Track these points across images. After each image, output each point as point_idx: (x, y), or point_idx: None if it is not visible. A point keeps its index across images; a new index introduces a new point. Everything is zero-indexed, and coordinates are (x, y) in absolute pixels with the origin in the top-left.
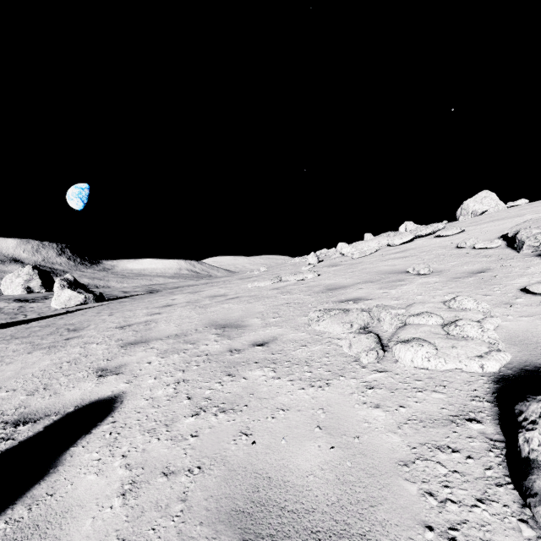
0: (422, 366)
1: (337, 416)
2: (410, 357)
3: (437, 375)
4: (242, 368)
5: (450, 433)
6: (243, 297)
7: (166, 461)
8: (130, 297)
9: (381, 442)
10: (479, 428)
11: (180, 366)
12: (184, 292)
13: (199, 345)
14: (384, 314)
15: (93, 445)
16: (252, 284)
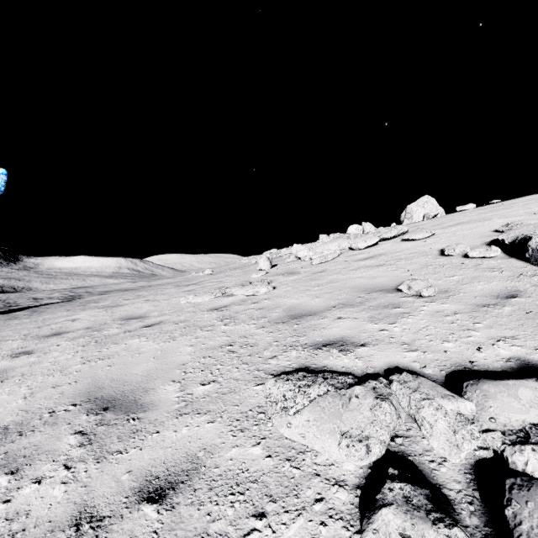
0: None
1: None
2: None
3: None
4: None
5: None
6: (168, 323)
7: None
8: (34, 308)
9: None
10: None
11: None
12: (100, 304)
13: (22, 480)
14: (430, 413)
15: None
16: (186, 299)
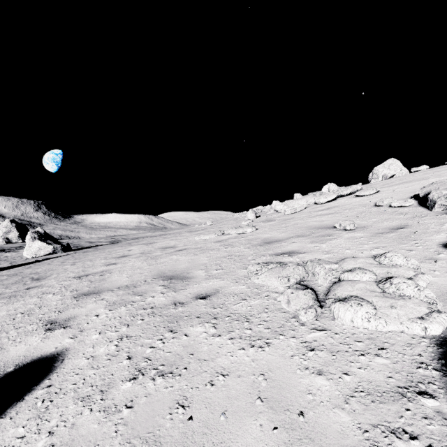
0: (362, 326)
1: (279, 384)
2: (350, 317)
3: (377, 336)
4: (184, 323)
5: (402, 411)
6: (190, 249)
7: (94, 441)
8: (94, 247)
9: (329, 422)
10: (434, 406)
11: (125, 320)
12: (140, 243)
13: (146, 297)
14: (318, 269)
15: (21, 416)
16: (198, 237)
